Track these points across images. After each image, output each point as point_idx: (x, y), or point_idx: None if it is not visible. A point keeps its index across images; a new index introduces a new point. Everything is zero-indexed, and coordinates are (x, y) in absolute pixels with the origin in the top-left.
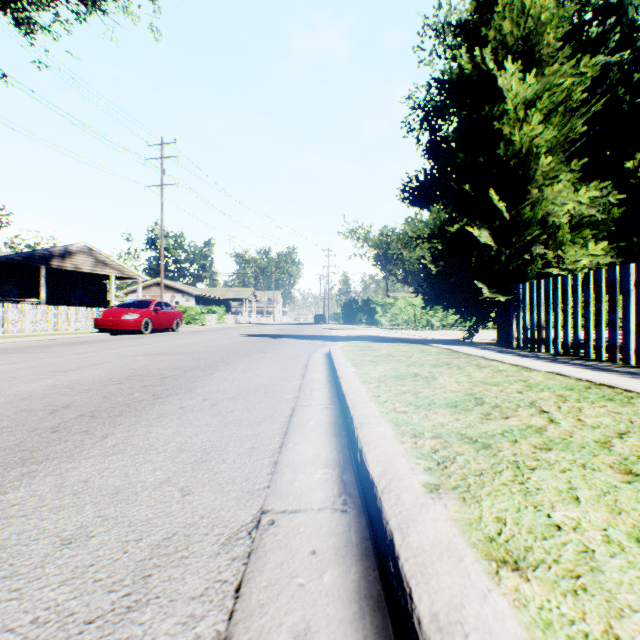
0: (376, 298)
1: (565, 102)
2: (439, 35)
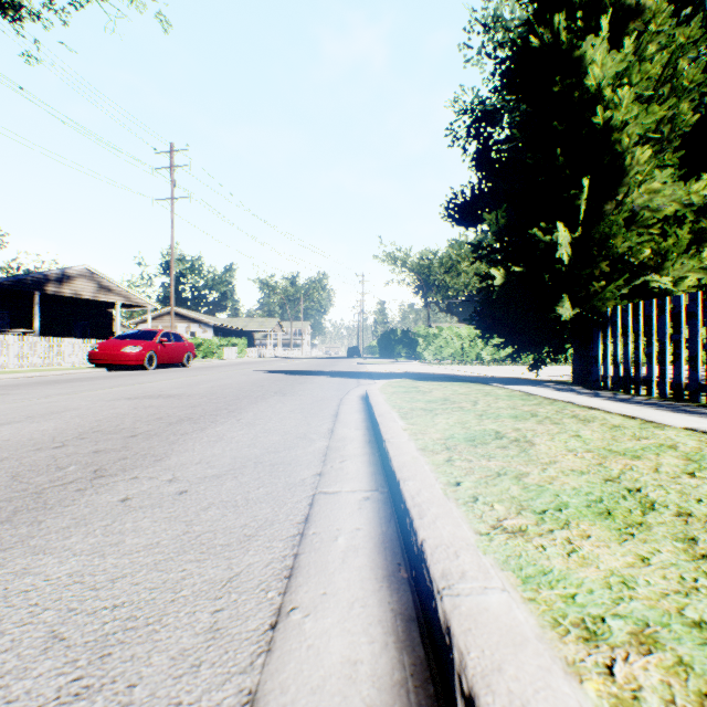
0: (418, 328)
1: (661, 80)
2: (489, 30)
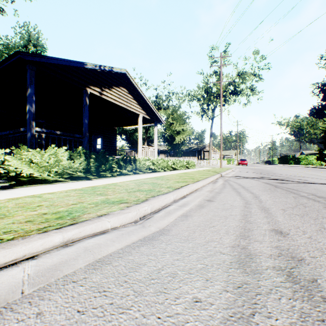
0: (301, 156)
1: None
2: None
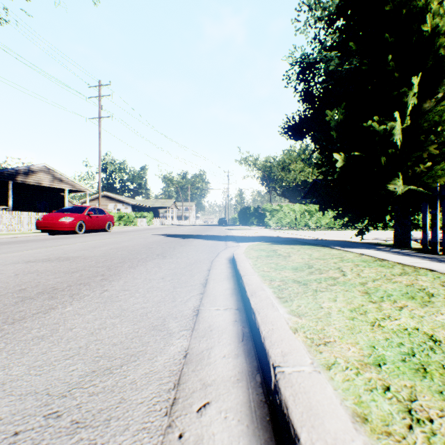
0: (266, 205)
1: None
2: (311, 9)
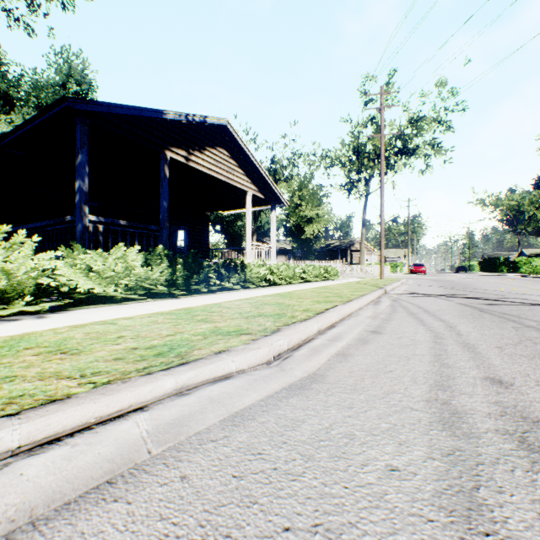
0: (520, 259)
1: None
2: None
